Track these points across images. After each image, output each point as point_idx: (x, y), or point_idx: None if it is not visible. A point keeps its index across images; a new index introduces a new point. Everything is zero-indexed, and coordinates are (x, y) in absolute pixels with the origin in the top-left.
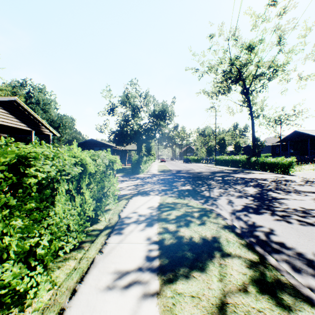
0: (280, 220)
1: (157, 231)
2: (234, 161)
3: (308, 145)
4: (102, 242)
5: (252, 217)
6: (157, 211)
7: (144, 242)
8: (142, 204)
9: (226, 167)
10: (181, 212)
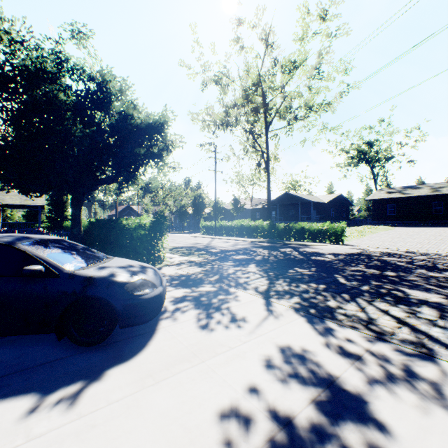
0: None
1: None
2: (243, 229)
3: (299, 210)
4: None
5: None
6: None
7: None
8: None
9: (234, 237)
10: None
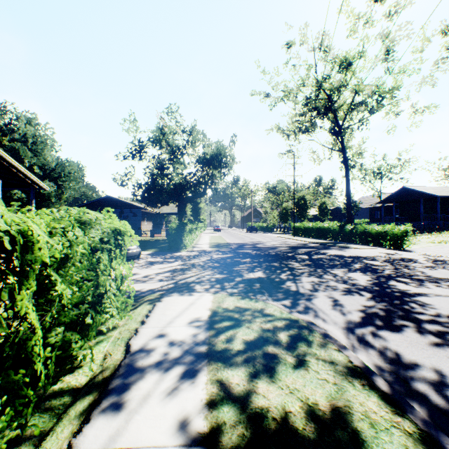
0: (442, 345)
1: (205, 395)
2: (320, 230)
3: (421, 208)
4: (59, 448)
5: (388, 339)
6: (207, 332)
7: (173, 443)
8: (179, 314)
9: (310, 238)
10: (255, 333)
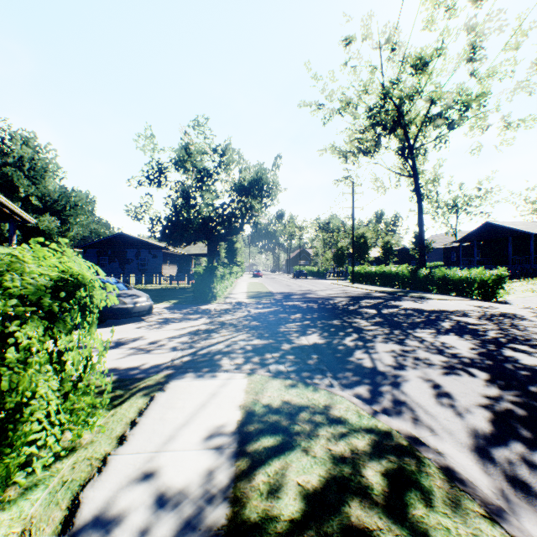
0: None
1: None
2: (385, 276)
3: (510, 248)
4: None
5: None
6: (233, 465)
7: None
8: (188, 418)
9: (373, 286)
10: (320, 468)
